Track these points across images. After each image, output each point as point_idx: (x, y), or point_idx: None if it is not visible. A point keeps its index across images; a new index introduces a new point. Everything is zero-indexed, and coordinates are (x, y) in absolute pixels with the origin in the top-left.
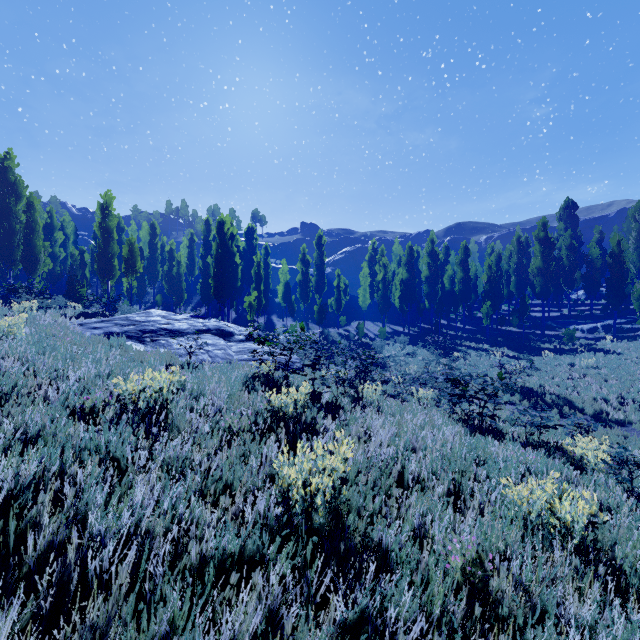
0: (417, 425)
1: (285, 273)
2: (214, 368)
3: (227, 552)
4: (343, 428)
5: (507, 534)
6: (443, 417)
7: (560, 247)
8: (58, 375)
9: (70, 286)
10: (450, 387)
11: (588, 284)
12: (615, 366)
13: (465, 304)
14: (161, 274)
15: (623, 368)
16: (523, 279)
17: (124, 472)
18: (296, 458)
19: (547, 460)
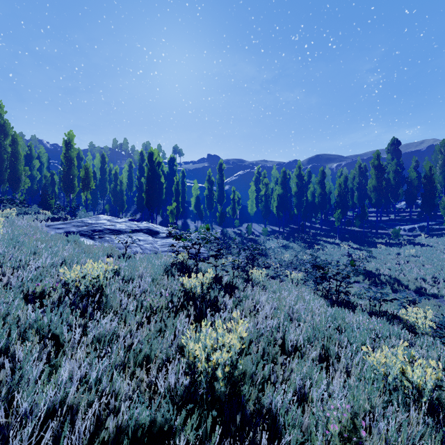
0: (292, 300)
1: (196, 189)
2: (143, 258)
3: (140, 423)
4: (238, 304)
5: (371, 395)
6: (310, 293)
7: (388, 171)
8: (20, 265)
9: (42, 198)
10: (313, 270)
11: (408, 197)
12: (429, 255)
13: (322, 211)
14: (109, 190)
15: (435, 256)
16: (363, 194)
17: (63, 345)
18: (201, 334)
19: (388, 326)
